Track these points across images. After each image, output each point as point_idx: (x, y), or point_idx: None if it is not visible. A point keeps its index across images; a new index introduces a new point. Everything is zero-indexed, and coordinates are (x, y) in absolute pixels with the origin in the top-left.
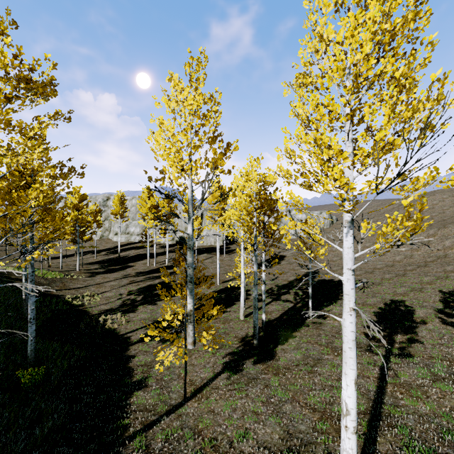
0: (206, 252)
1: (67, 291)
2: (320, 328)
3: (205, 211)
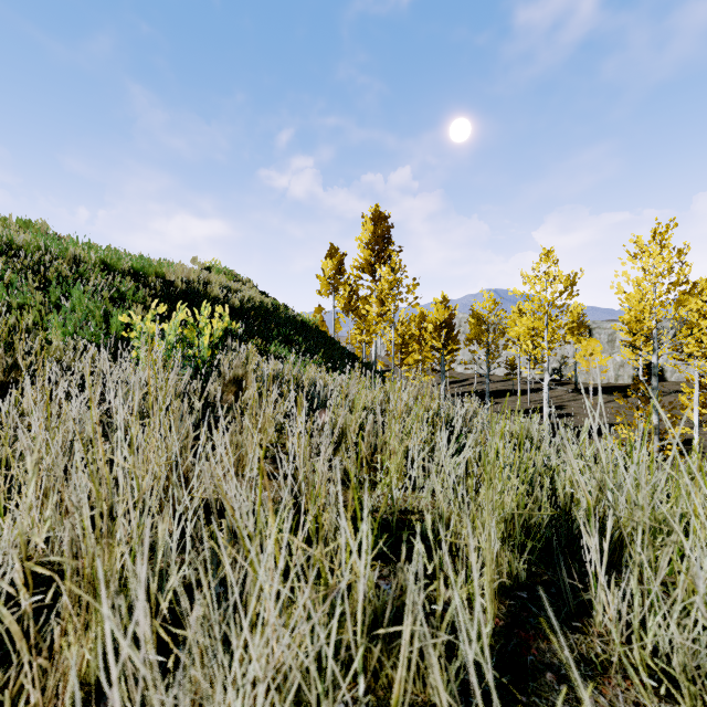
0: (603, 392)
1: None
2: None
3: (595, 330)
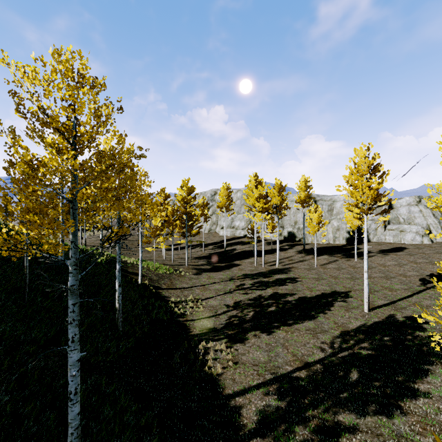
0: (325, 253)
1: (172, 291)
2: None
3: (319, 202)
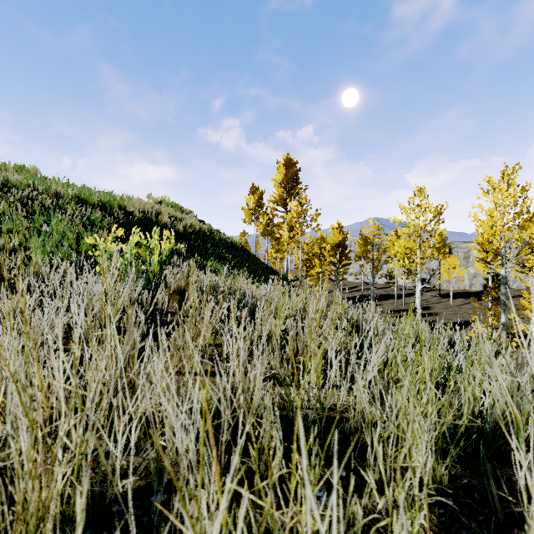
0: (461, 296)
1: None
2: None
3: (454, 249)
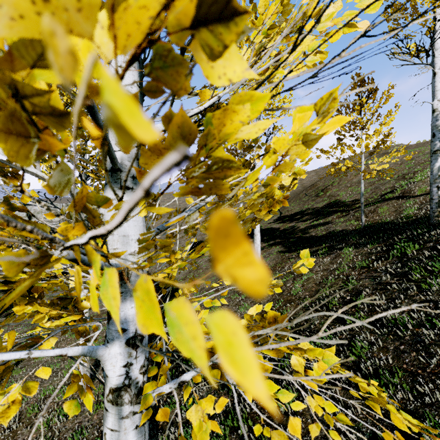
0: None
1: None
2: None
3: None
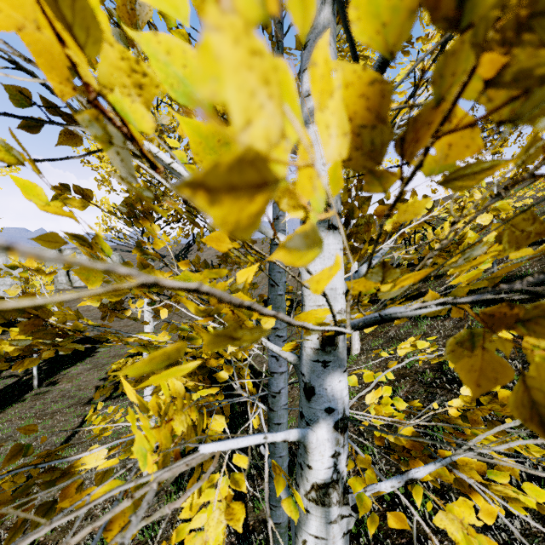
0: None
1: None
2: (42, 398)
3: None
